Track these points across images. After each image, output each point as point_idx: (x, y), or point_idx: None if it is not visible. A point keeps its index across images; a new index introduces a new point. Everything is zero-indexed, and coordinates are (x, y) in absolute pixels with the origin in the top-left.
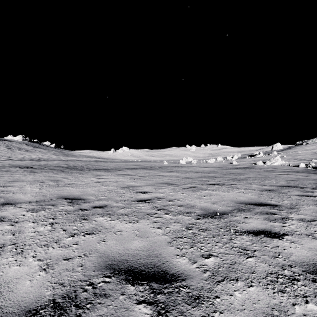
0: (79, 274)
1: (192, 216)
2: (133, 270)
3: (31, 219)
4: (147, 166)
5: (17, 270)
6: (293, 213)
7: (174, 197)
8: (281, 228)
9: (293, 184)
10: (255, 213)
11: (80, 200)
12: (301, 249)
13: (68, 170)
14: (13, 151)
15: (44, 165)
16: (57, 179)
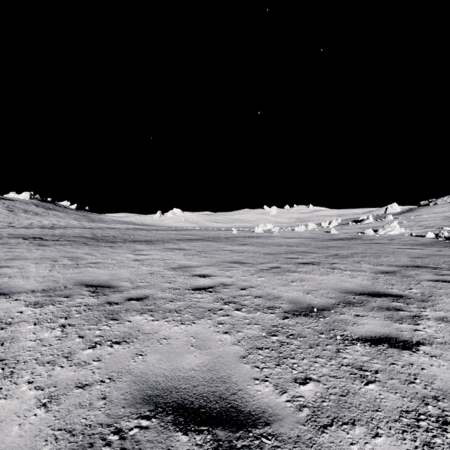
0: (99, 413)
1: (276, 313)
2: (187, 406)
3: (32, 319)
4: (209, 236)
5: (1, 406)
6: (428, 309)
7: (248, 283)
8: (413, 333)
9: (422, 262)
10: (371, 309)
11: (109, 289)
12: (449, 368)
13: (93, 242)
14: (16, 214)
15: (59, 234)
16: (76, 255)
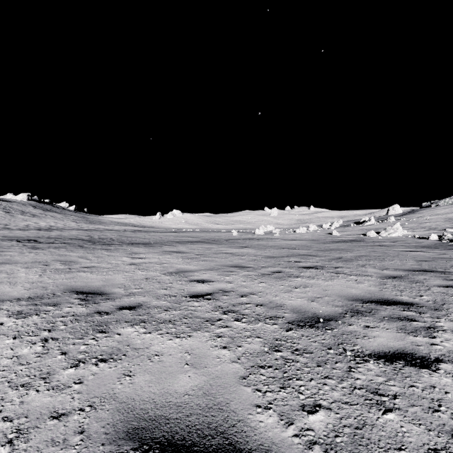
0: None
1: (279, 324)
2: (177, 443)
3: (13, 332)
4: (208, 238)
5: None
6: (443, 319)
7: (249, 289)
8: (430, 348)
9: (429, 266)
10: (381, 319)
11: (100, 296)
12: None
13: (89, 244)
14: (12, 216)
15: (55, 237)
16: (70, 259)
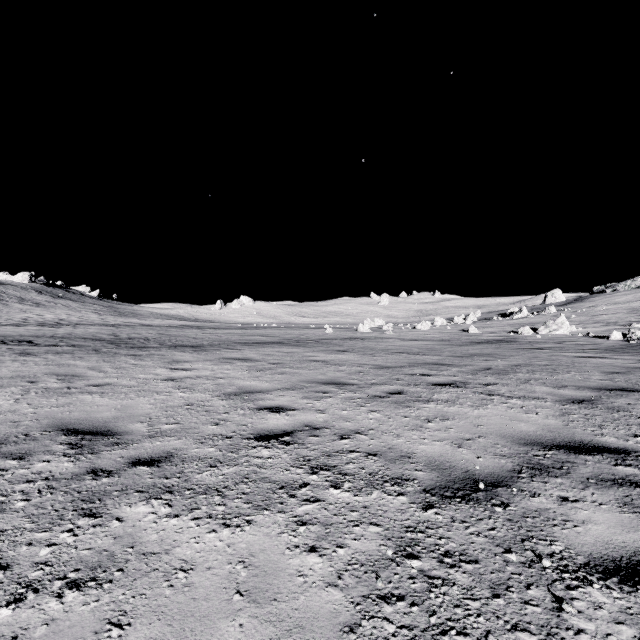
0: None
1: (409, 493)
2: None
3: None
4: (290, 337)
5: None
6: None
7: (353, 424)
8: None
9: (626, 382)
10: (585, 482)
11: (106, 438)
12: None
13: (110, 347)
14: (6, 305)
15: (62, 336)
16: (74, 371)
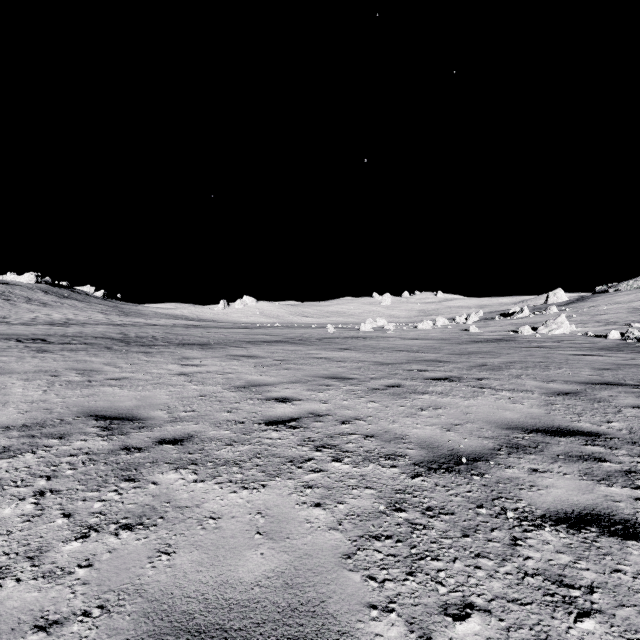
0: None
1: (400, 466)
2: None
3: None
4: (293, 336)
5: None
6: None
7: (353, 412)
8: (635, 505)
9: (613, 377)
10: (555, 458)
11: (132, 423)
12: None
13: (121, 345)
14: (14, 305)
15: (73, 334)
16: (91, 366)
